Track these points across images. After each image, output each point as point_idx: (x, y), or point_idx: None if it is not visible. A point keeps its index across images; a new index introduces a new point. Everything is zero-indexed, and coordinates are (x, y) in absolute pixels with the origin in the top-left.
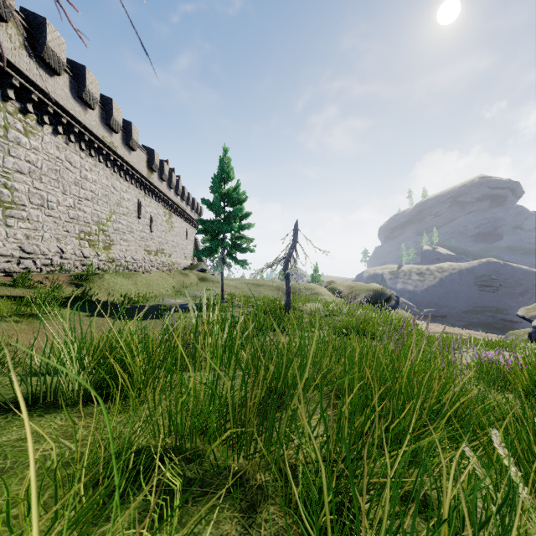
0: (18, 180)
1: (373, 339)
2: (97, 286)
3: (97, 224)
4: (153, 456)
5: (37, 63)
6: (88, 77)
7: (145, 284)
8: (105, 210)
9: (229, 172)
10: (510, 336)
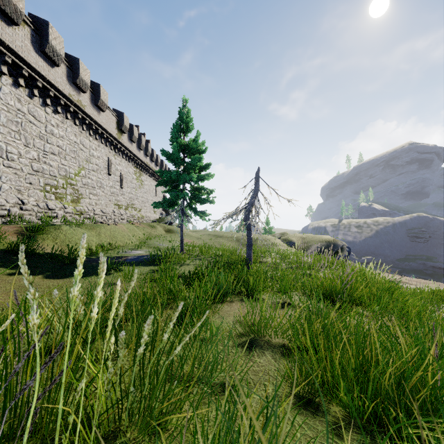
0: None
1: (360, 305)
2: (51, 238)
3: (65, 178)
4: None
5: None
6: (51, 32)
7: (109, 235)
8: (73, 165)
9: (188, 122)
10: None
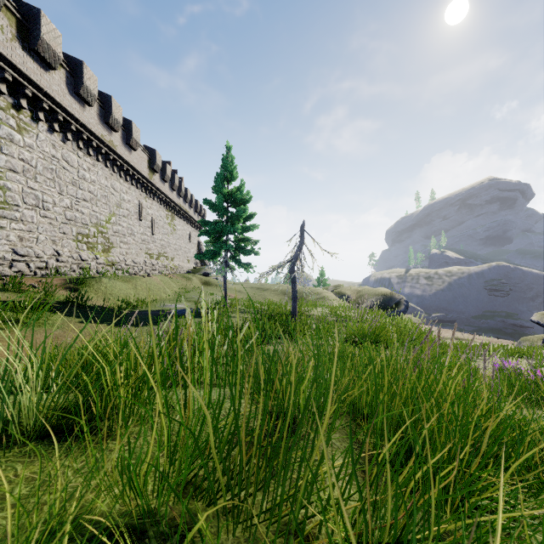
0: (11, 179)
1: (386, 347)
2: (94, 291)
3: (96, 226)
4: (112, 532)
5: (31, 56)
6: (85, 72)
7: (145, 288)
8: (104, 212)
9: (232, 171)
10: (523, 342)
